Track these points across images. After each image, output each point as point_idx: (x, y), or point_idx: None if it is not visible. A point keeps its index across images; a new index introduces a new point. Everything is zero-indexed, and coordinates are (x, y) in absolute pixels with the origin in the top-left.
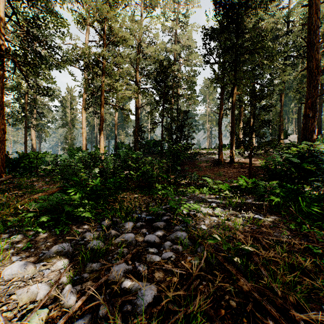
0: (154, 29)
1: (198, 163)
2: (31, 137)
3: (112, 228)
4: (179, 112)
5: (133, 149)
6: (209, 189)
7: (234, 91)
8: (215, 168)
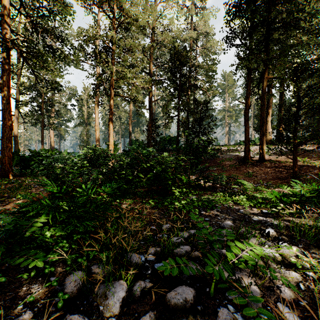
0: (169, 14)
1: (220, 161)
2: (50, 136)
3: (82, 298)
4: (198, 103)
5: (147, 146)
6: (246, 198)
7: (265, 76)
8: (242, 167)
